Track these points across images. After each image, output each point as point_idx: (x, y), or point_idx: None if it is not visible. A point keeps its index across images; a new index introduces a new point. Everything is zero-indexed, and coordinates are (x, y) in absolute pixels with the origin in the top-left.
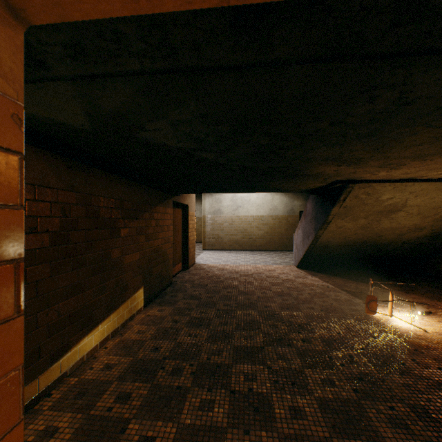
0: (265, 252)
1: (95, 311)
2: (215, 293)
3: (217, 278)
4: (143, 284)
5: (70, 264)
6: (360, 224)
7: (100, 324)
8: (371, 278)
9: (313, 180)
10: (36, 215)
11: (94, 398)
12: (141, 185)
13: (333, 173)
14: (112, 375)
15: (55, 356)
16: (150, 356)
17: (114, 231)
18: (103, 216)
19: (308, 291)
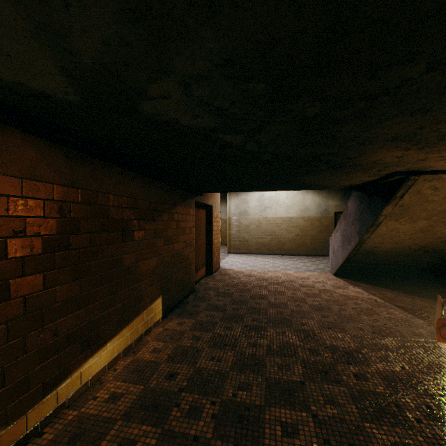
0: (295, 256)
1: (103, 327)
2: (241, 304)
3: (244, 286)
4: (162, 293)
5: (70, 273)
6: (418, 226)
7: (109, 341)
8: (430, 291)
9: (362, 172)
10: (24, 215)
11: (90, 444)
12: (159, 182)
13: (393, 161)
14: (117, 410)
15: (50, 384)
16: (163, 385)
17: (127, 234)
18: (112, 217)
19: (352, 305)
